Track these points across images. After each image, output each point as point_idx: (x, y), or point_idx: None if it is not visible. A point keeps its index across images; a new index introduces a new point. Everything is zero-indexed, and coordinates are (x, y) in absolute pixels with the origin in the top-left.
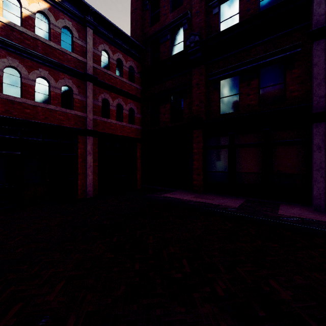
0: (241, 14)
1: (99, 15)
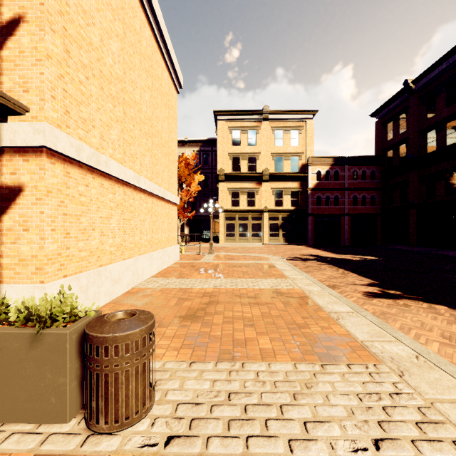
0: (436, 141)
1: (351, 157)
